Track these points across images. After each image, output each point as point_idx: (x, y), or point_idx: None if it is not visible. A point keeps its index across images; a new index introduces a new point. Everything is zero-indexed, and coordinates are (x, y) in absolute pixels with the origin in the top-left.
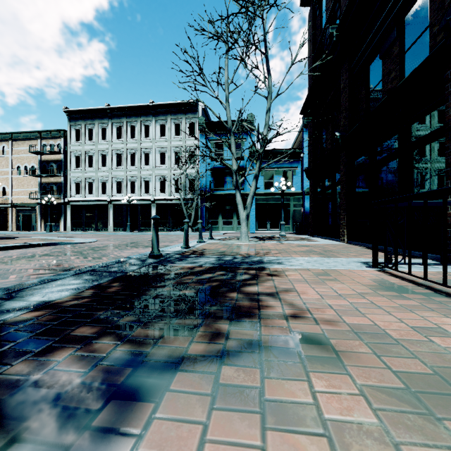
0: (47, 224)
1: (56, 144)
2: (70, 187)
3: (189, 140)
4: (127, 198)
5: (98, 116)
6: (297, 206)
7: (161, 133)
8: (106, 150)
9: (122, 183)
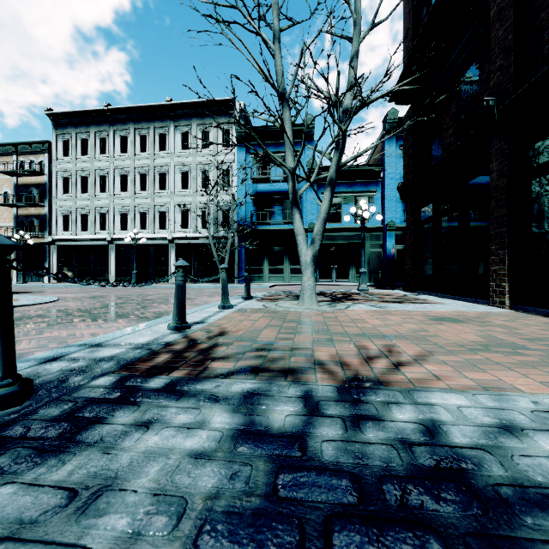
0: (18, 272)
1: (36, 161)
2: (56, 221)
3: (222, 154)
4: (131, 235)
5: (94, 121)
6: (376, 247)
7: (182, 145)
8: (105, 169)
9: (128, 215)
